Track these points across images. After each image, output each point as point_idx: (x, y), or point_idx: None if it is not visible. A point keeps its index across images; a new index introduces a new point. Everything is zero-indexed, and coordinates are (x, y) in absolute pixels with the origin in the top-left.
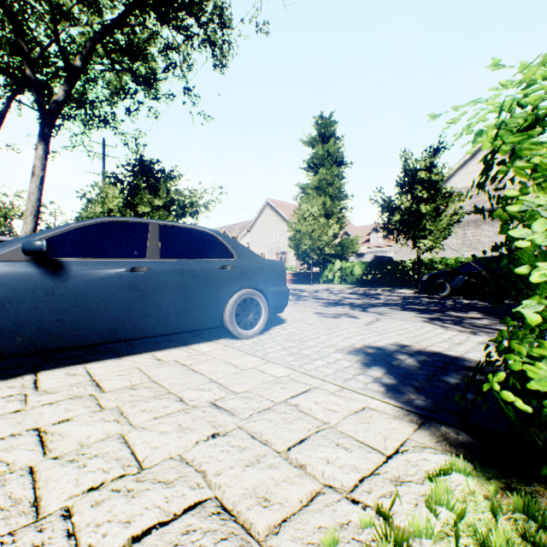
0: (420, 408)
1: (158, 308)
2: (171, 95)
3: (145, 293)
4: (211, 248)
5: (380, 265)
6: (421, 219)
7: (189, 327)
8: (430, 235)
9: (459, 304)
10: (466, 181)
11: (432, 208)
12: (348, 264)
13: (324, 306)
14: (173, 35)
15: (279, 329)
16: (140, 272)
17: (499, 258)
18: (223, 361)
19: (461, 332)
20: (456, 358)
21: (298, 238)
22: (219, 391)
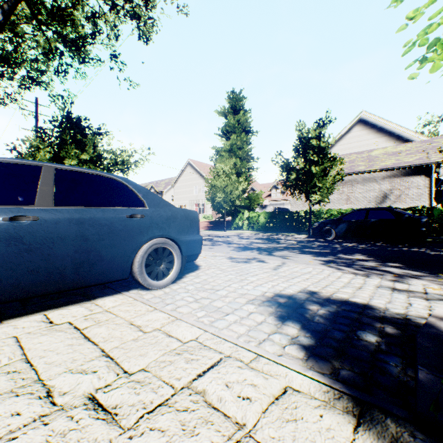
0: (350, 385)
1: (49, 263)
2: (98, 60)
3: (31, 246)
4: (119, 196)
5: (280, 215)
6: (312, 178)
7: (91, 282)
8: (319, 191)
9: (344, 247)
10: (343, 150)
11: (320, 169)
12: (254, 214)
13: (235, 250)
14: (99, 4)
15: (193, 276)
16: (24, 221)
17: (372, 210)
18: (126, 320)
19: (356, 275)
20: (365, 306)
21: (214, 191)
22: (106, 372)
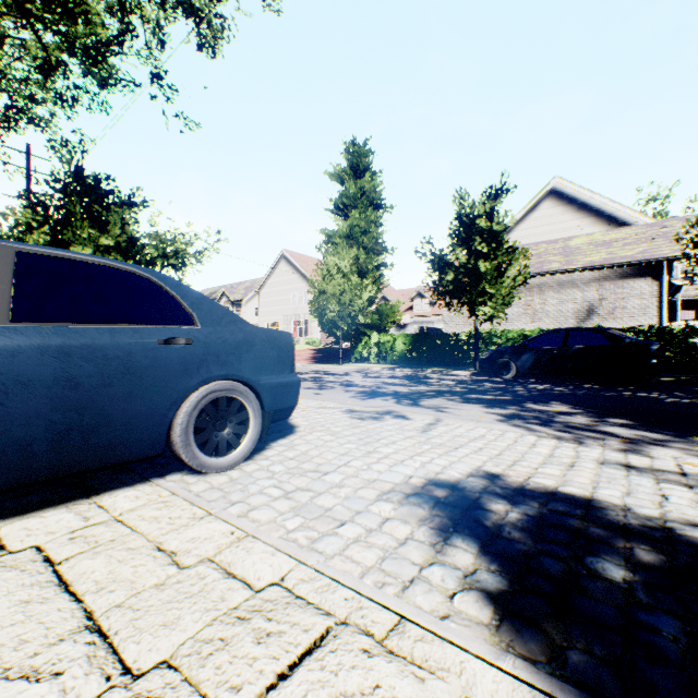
0: (593, 692)
1: None
2: (131, 81)
3: None
4: (145, 304)
5: (428, 339)
6: (480, 280)
7: (87, 464)
8: (490, 301)
9: (533, 391)
10: (526, 238)
11: (493, 267)
12: (388, 337)
13: (357, 398)
14: None
15: (284, 447)
16: None
17: (574, 331)
18: (148, 540)
19: (561, 441)
20: (589, 504)
21: (323, 301)
22: (84, 673)
